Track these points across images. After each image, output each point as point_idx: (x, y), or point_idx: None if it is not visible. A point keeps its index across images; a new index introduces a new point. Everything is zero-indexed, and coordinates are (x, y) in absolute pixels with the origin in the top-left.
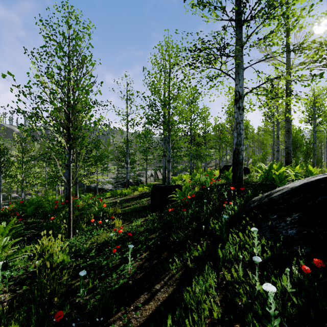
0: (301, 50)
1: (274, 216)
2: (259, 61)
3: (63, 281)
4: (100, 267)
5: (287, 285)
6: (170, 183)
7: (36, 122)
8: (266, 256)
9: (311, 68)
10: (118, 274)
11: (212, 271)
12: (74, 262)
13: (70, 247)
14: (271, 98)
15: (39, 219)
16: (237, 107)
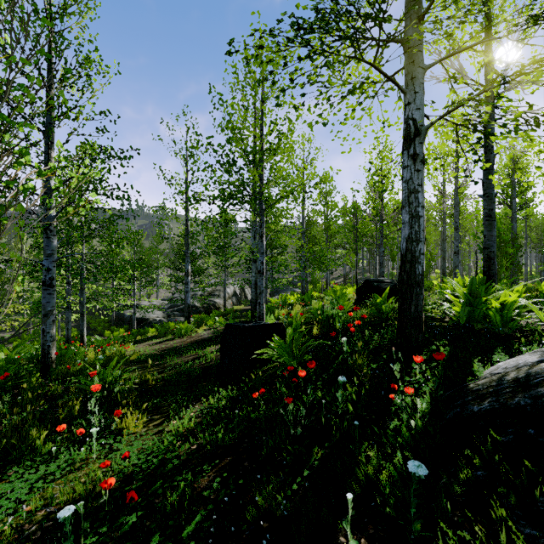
0: None
1: None
2: (461, 50)
3: None
4: None
5: None
6: (264, 315)
7: None
8: None
9: None
10: None
11: None
12: None
13: None
14: (487, 136)
15: None
16: (411, 155)
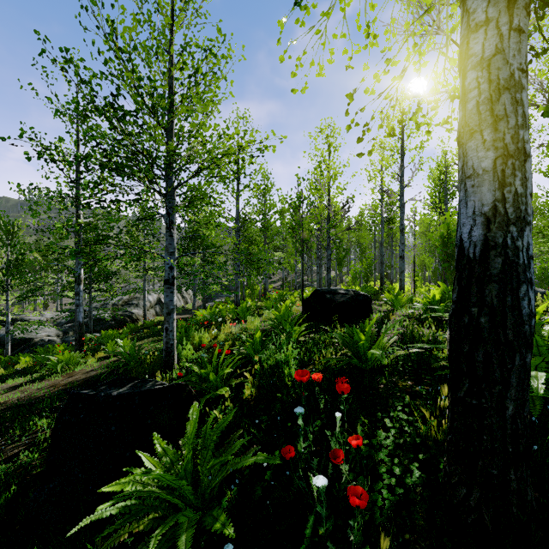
0: None
1: None
2: None
3: None
4: None
5: None
6: (174, 347)
7: None
8: None
9: None
10: None
11: None
12: None
13: None
14: None
15: None
16: None
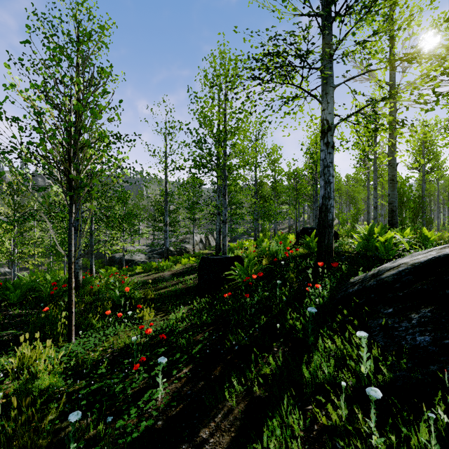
0: (420, 57)
1: (388, 310)
2: (357, 76)
3: (45, 425)
4: (113, 395)
5: (432, 444)
6: (226, 253)
7: (25, 164)
8: (383, 379)
9: (436, 83)
10: (140, 408)
11: (296, 408)
12: (71, 386)
13: (68, 357)
14: (374, 131)
15: (28, 310)
16: (325, 143)
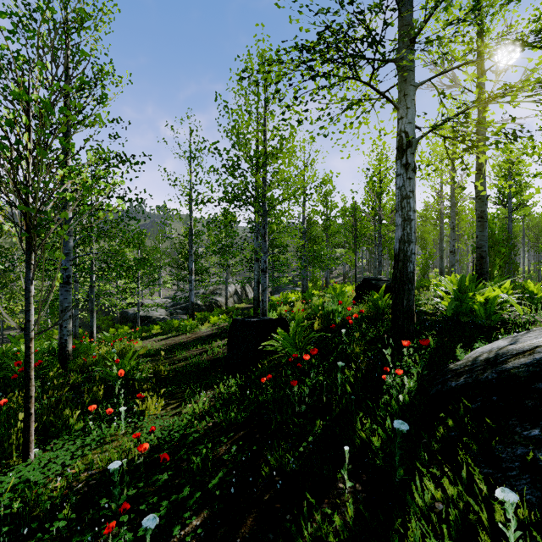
0: None
1: (531, 432)
2: (448, 70)
3: None
4: None
5: None
6: (266, 312)
7: None
8: None
9: None
10: None
11: None
12: None
13: (12, 494)
14: (472, 147)
15: None
16: (403, 164)
